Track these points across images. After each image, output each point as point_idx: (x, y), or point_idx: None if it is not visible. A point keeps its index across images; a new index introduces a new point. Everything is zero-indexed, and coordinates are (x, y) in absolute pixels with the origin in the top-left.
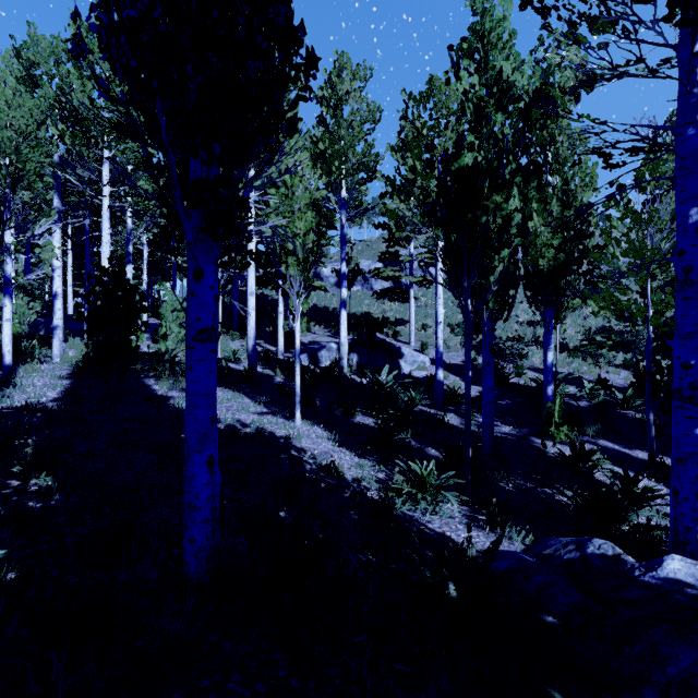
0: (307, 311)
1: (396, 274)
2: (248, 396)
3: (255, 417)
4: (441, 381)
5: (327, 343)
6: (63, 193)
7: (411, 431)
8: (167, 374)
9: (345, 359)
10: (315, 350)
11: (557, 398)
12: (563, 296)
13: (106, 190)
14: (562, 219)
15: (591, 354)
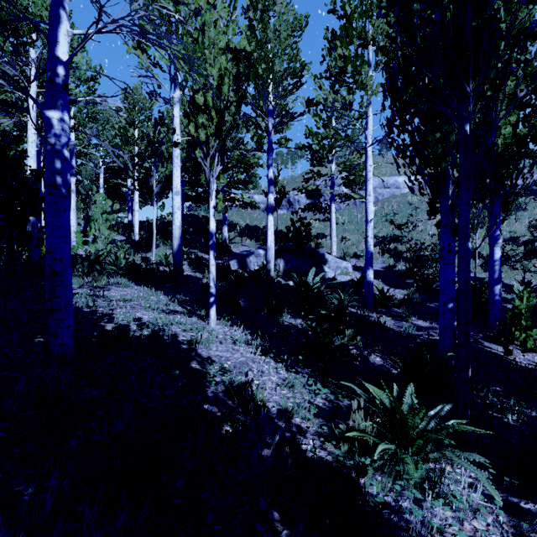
0: (240, 228)
1: (319, 188)
2: (166, 295)
3: (162, 316)
4: (371, 281)
5: (255, 249)
6: (6, 106)
7: (348, 334)
8: (86, 273)
9: (271, 262)
10: (244, 256)
11: (524, 296)
12: (514, 183)
13: (32, 89)
14: (516, 95)
15: (506, 261)
